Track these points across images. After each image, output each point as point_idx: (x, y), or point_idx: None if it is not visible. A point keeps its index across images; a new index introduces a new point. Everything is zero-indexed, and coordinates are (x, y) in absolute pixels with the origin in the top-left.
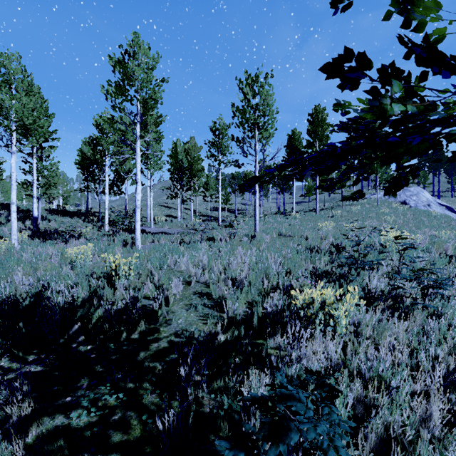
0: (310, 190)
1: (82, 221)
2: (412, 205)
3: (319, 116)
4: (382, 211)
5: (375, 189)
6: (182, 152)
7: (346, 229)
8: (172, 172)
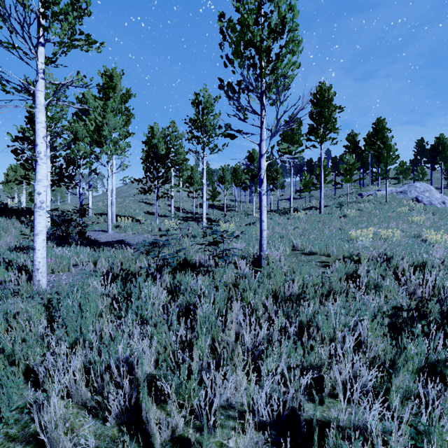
0: (307, 185)
1: (17, 224)
2: (426, 203)
3: (325, 95)
4: (400, 210)
5: (378, 184)
6: (159, 138)
7: (384, 238)
8: (143, 159)
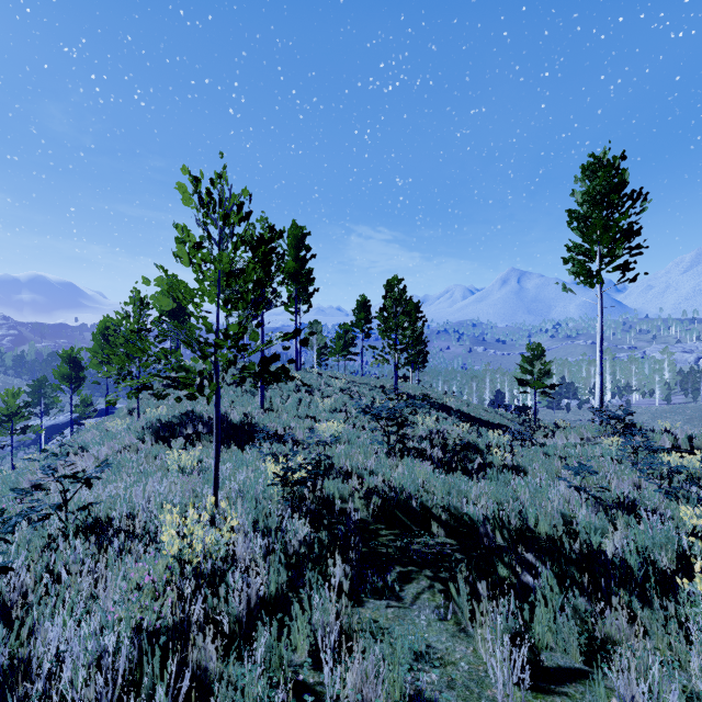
0: None
1: None
2: None
3: None
4: None
5: None
6: None
7: None
8: None
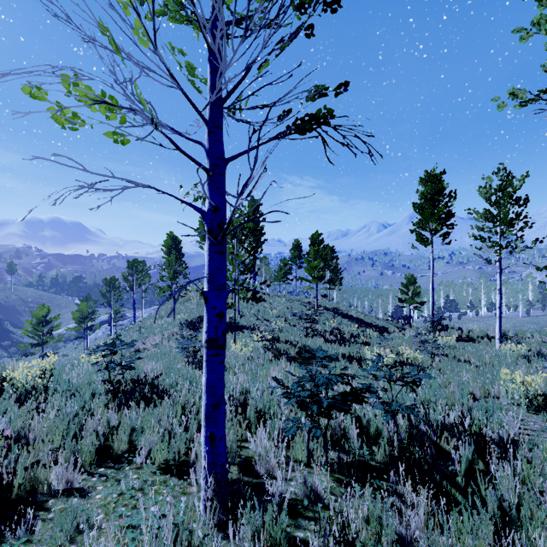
0: None
1: None
2: None
3: None
4: None
5: None
6: None
7: None
8: None
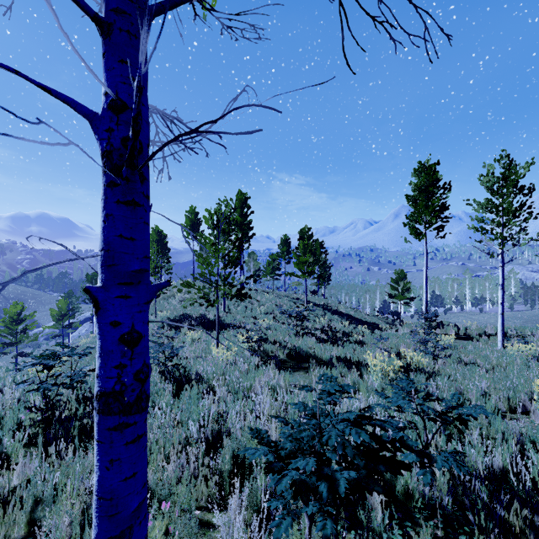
0: None
1: None
2: None
3: None
4: None
5: None
6: None
7: None
8: None
